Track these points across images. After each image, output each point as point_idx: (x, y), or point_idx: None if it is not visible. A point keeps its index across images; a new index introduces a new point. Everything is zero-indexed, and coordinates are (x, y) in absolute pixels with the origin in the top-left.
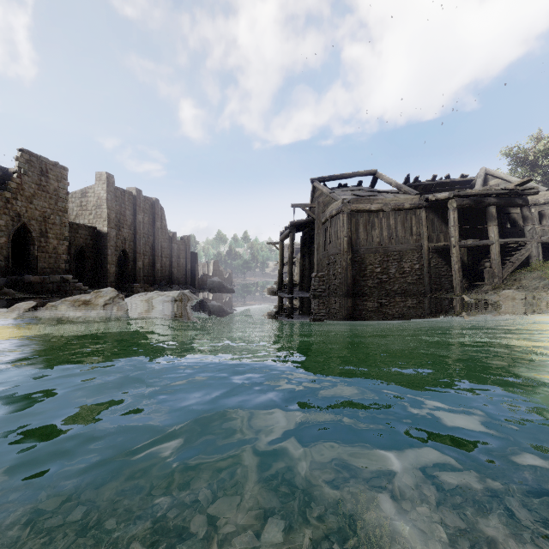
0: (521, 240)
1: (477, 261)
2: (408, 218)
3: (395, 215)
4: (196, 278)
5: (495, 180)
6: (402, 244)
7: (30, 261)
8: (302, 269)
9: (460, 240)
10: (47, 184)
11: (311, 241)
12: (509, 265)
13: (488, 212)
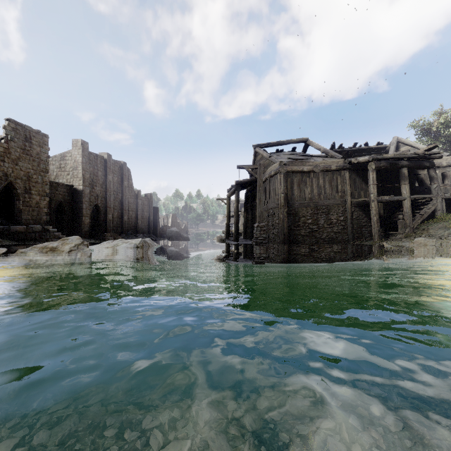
0: (429, 196)
1: (391, 214)
2: (334, 178)
3: (324, 175)
4: (158, 228)
5: (405, 147)
6: (330, 199)
7: (16, 213)
8: (245, 221)
9: (378, 196)
10: (31, 148)
11: (253, 197)
12: (419, 217)
13: (401, 173)
